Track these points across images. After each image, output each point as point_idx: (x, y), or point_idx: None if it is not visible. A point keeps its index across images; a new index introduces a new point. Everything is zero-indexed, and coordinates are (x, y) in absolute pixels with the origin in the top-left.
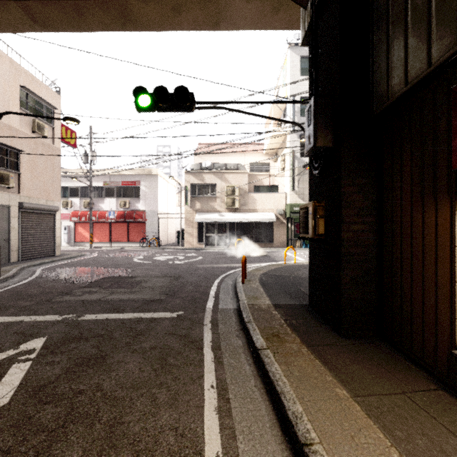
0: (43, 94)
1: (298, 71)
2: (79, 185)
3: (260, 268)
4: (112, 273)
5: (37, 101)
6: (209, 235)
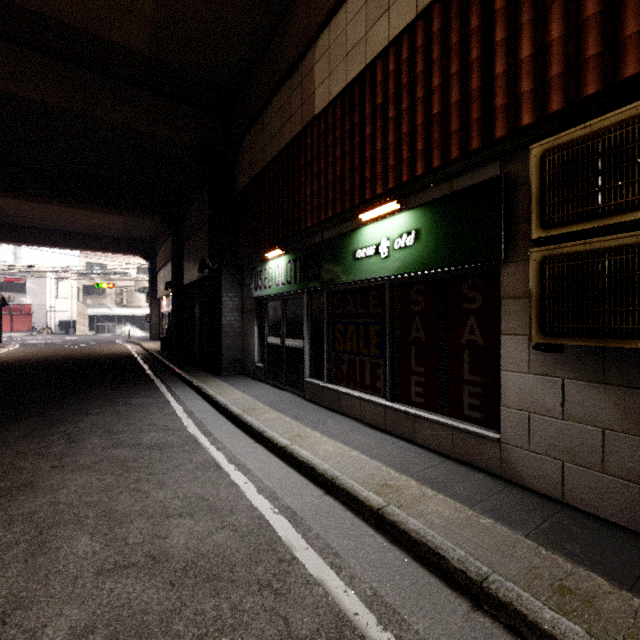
0: None
1: None
2: None
3: (138, 337)
4: (55, 341)
5: None
6: (100, 325)
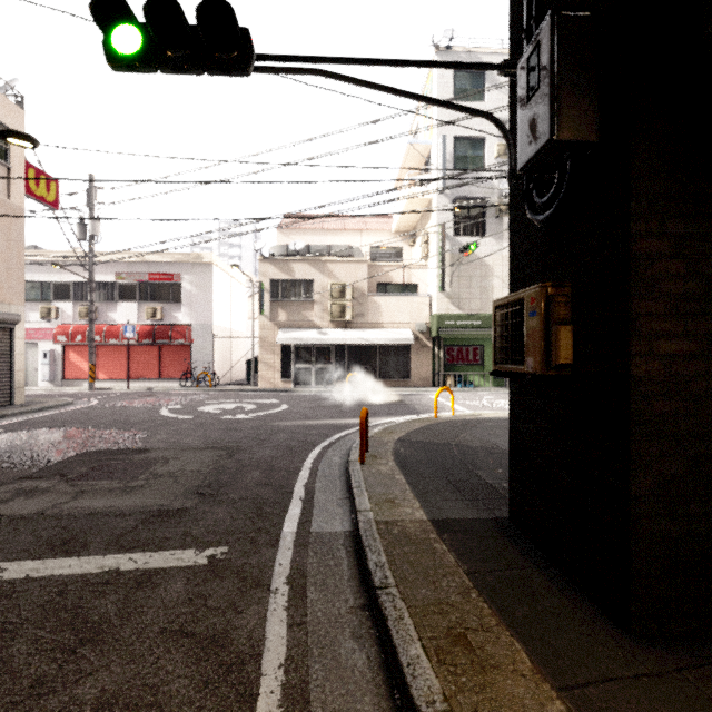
0: None
1: (450, 92)
2: (72, 279)
3: (392, 427)
4: (106, 441)
5: None
6: (302, 366)
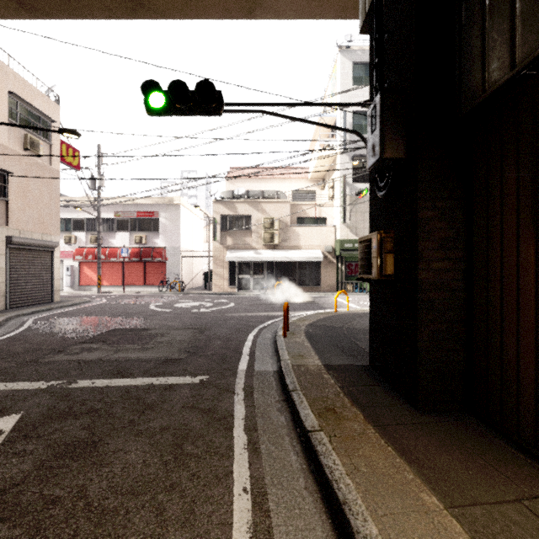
0: (37, 103)
1: (349, 79)
2: (85, 216)
3: (305, 317)
4: (121, 324)
5: (30, 111)
6: (243, 277)
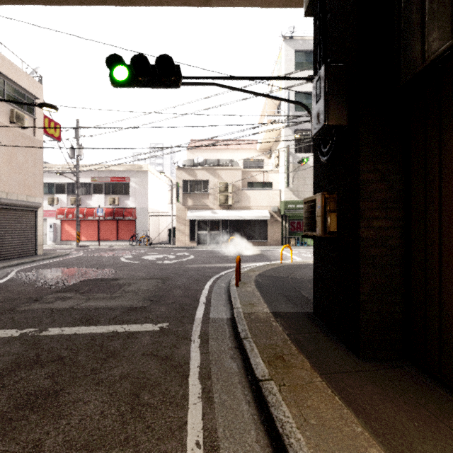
0: (23, 82)
1: (292, 64)
2: (66, 181)
3: (255, 268)
4: (94, 274)
5: (16, 89)
6: (201, 233)
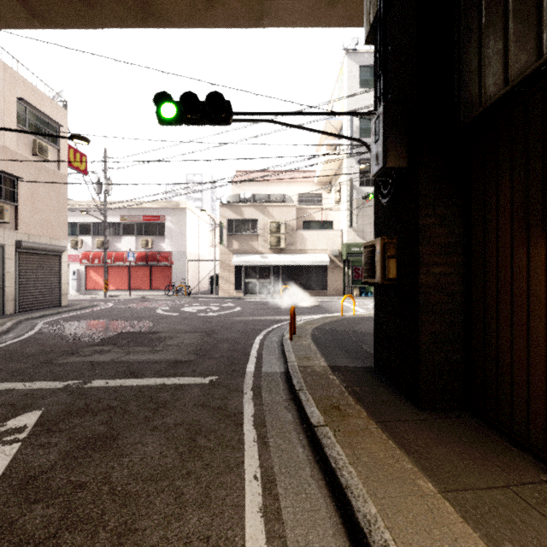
0: (46, 109)
1: (356, 82)
2: (91, 220)
3: (311, 321)
4: (130, 327)
5: (39, 116)
6: (249, 281)
